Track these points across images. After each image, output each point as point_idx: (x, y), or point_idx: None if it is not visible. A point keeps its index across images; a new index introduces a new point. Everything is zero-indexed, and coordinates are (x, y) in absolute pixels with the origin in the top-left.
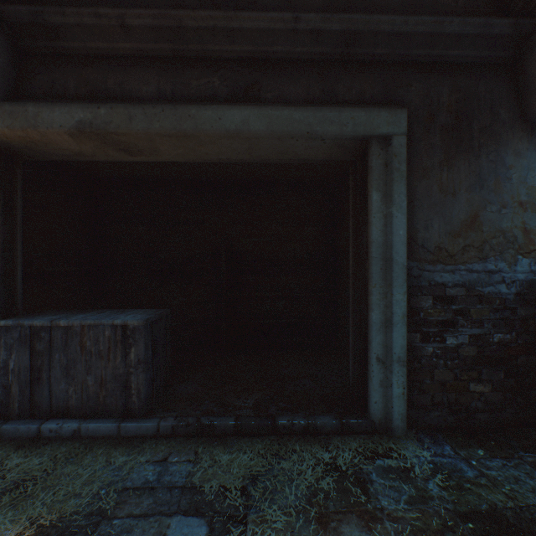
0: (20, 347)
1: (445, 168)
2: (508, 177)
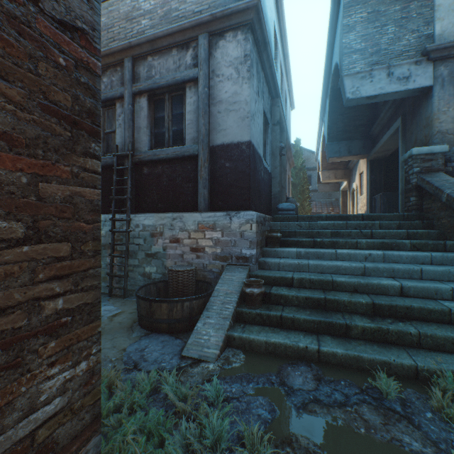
0: (373, 202)
1: (411, 126)
2: (421, 119)
